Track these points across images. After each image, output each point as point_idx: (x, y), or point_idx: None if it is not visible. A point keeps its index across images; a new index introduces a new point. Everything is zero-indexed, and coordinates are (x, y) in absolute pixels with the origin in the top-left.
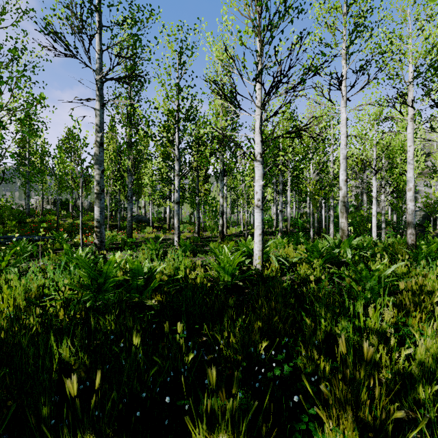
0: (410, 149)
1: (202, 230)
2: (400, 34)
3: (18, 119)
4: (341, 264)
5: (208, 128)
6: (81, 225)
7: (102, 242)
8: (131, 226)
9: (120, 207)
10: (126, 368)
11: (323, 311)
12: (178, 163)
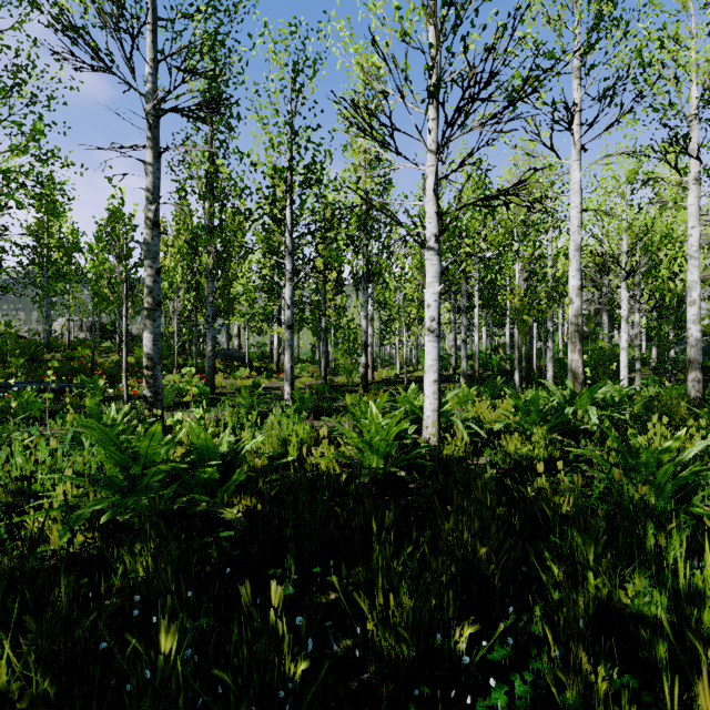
0: (694, 233)
1: (333, 374)
2: (676, 31)
3: (20, 185)
4: (578, 434)
5: (341, 192)
6: (126, 365)
7: (157, 394)
8: (212, 366)
9: (196, 335)
10: (142, 708)
11: (591, 550)
12: (290, 259)
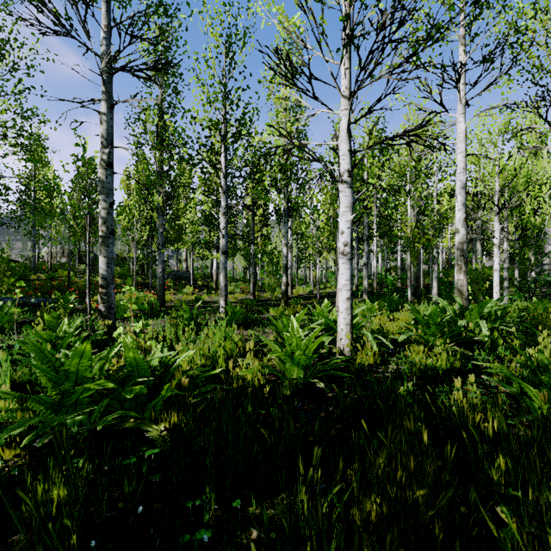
0: None
1: (260, 291)
2: (547, 4)
3: (3, 136)
4: (471, 344)
5: (266, 134)
6: (89, 283)
7: (110, 309)
8: (162, 284)
9: (151, 260)
10: None
11: None
12: (225, 197)
